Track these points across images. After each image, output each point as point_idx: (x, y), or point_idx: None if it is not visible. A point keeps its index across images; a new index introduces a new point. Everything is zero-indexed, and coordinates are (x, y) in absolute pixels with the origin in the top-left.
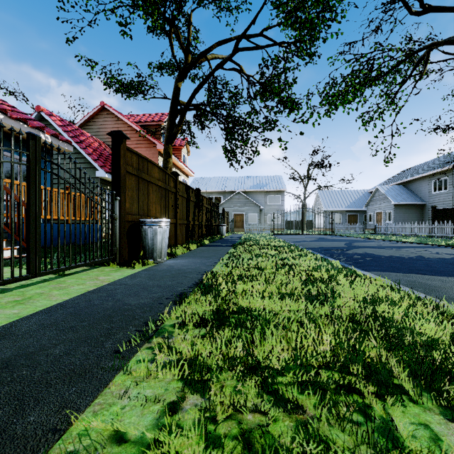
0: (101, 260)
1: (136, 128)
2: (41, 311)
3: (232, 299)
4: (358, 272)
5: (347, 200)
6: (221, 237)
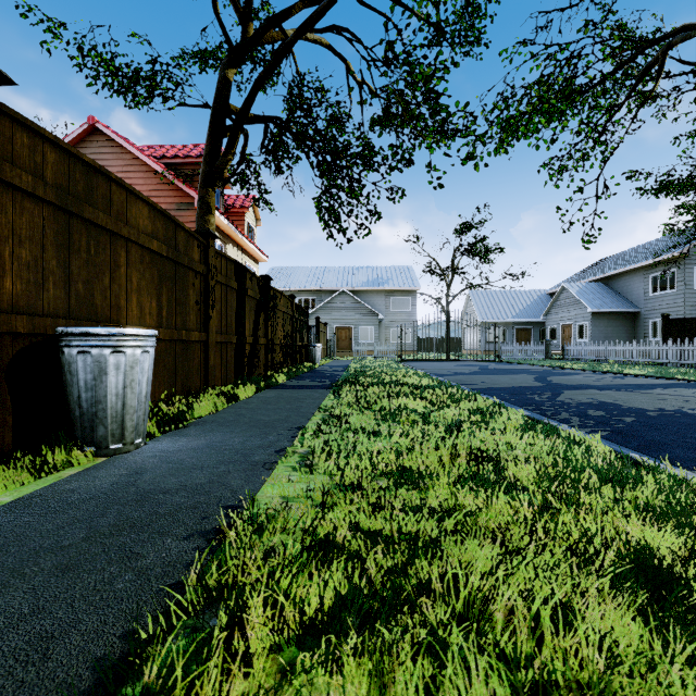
0: None
1: (156, 166)
2: None
3: None
4: None
5: (514, 306)
6: (313, 366)
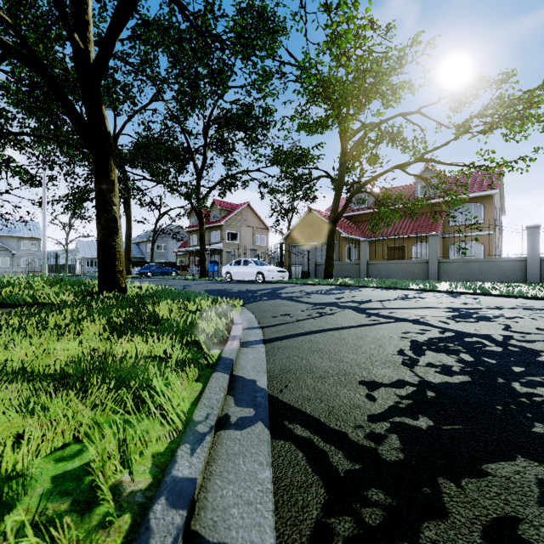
0: None
1: None
2: None
3: None
4: None
5: None
6: None
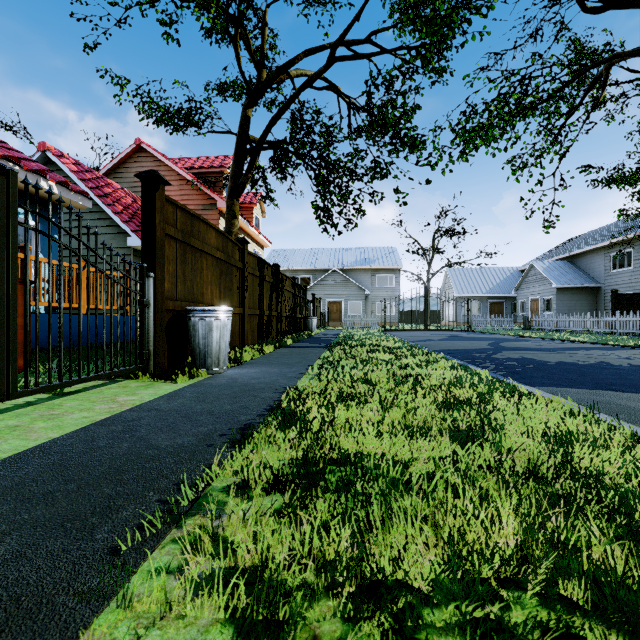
0: (124, 370)
1: (187, 176)
2: (3, 461)
3: (329, 439)
4: (520, 388)
5: (488, 282)
6: (310, 334)
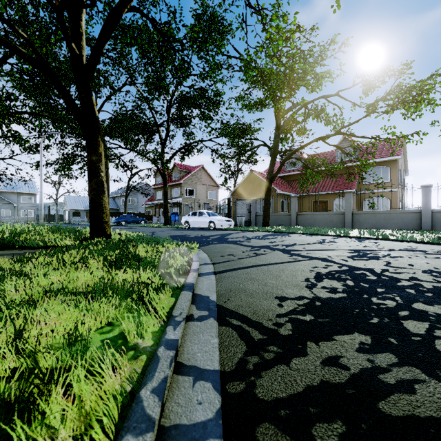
0: None
1: None
2: None
3: None
4: None
5: (86, 203)
6: None
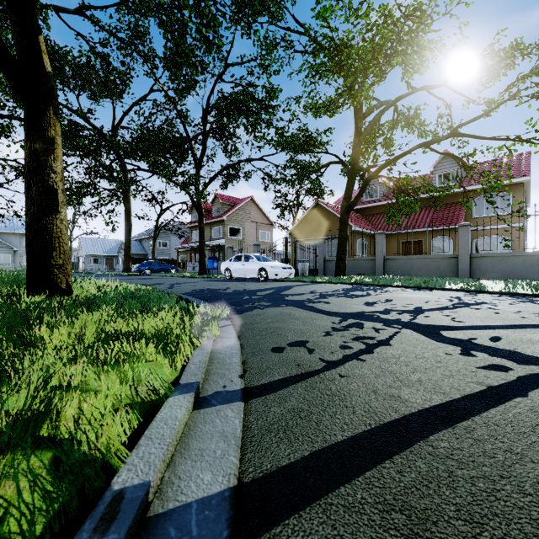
0: None
1: None
2: None
3: None
4: None
5: (106, 247)
6: None
